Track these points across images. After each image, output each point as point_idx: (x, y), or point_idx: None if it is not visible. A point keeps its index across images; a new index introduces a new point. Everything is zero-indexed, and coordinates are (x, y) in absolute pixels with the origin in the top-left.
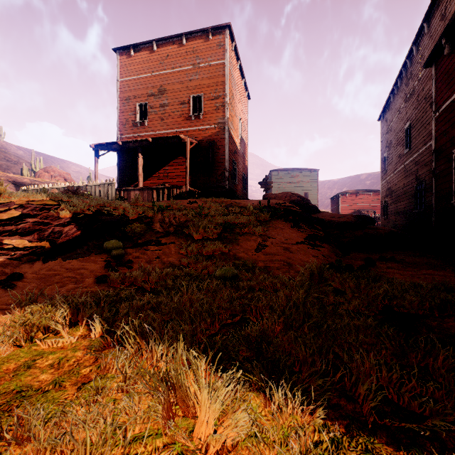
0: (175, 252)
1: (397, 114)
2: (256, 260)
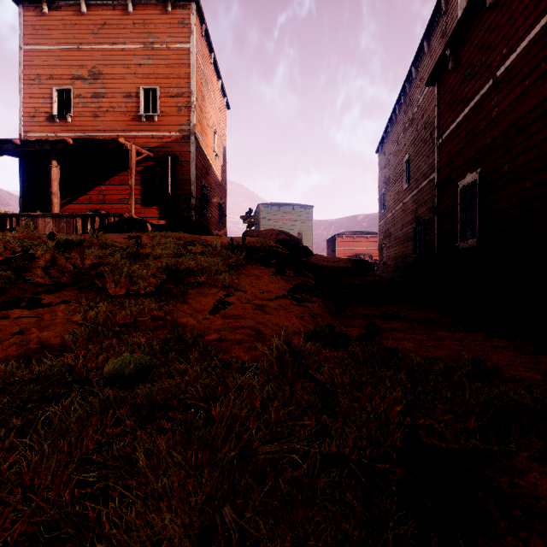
0: (64, 319)
1: (396, 146)
2: (207, 329)
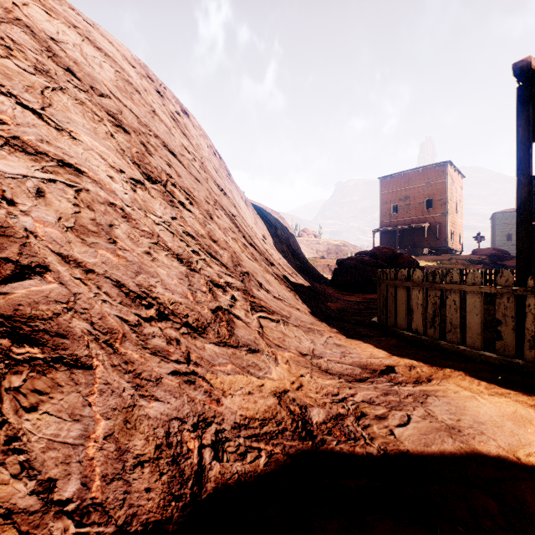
0: None
1: None
2: None
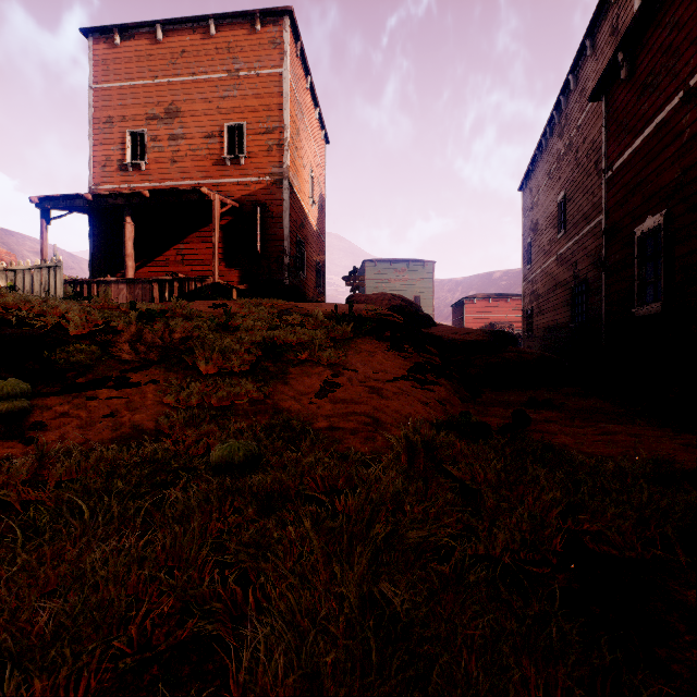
0: (155, 400)
1: (547, 180)
2: (314, 415)
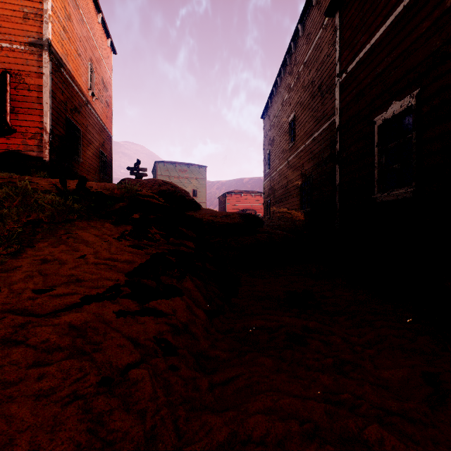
0: None
1: (281, 108)
2: None
